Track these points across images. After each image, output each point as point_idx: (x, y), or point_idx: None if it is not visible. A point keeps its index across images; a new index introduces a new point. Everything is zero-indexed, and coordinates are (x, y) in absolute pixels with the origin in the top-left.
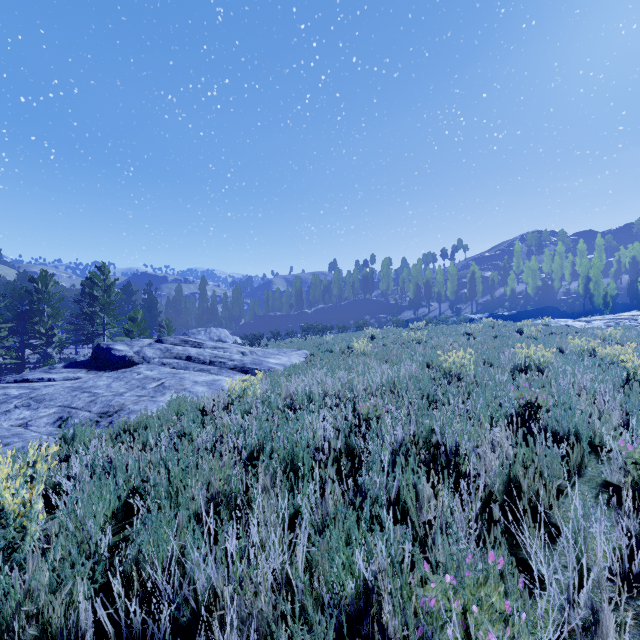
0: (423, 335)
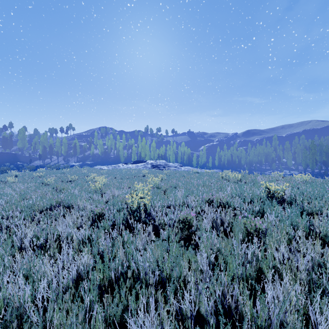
0: (43, 174)
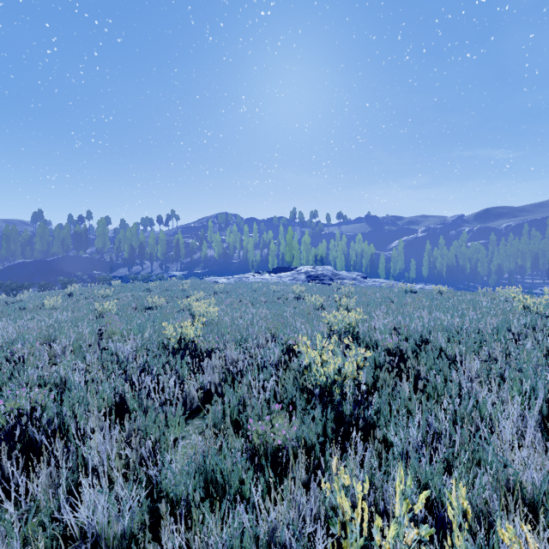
0: (111, 291)
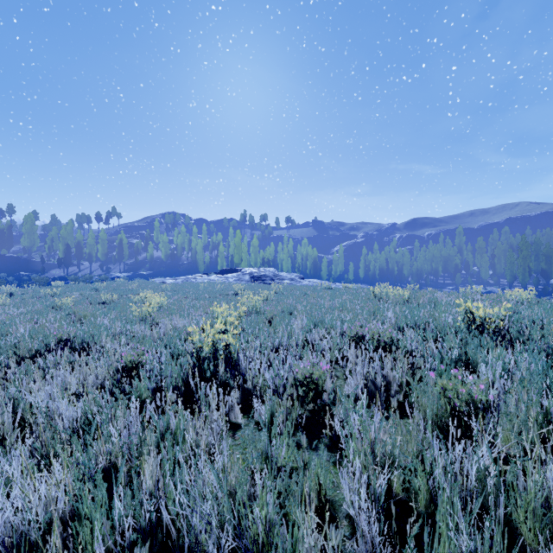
0: (58, 291)
